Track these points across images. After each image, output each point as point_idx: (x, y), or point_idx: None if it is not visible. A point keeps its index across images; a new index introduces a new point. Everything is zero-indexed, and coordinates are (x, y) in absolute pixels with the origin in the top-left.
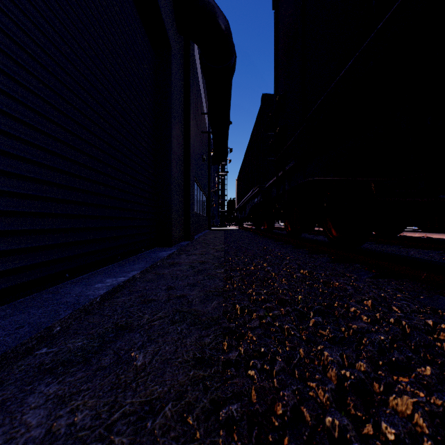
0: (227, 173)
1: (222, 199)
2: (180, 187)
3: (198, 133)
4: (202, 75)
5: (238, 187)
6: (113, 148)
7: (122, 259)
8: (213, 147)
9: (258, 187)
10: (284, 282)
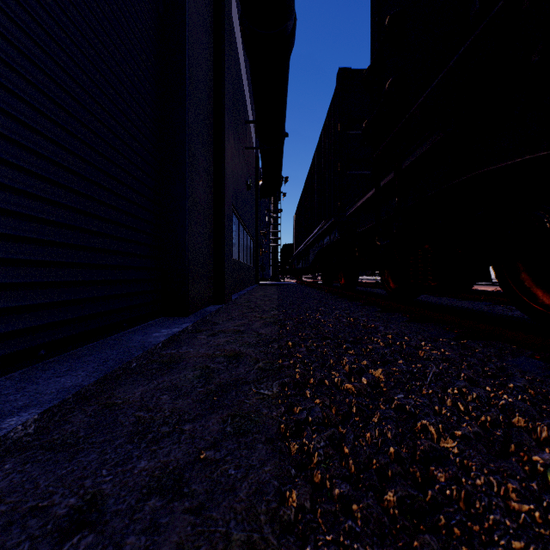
0: (280, 209)
1: (275, 243)
2: (206, 217)
3: (240, 147)
4: (247, 70)
5: (296, 227)
6: (19, 98)
7: (55, 353)
8: (262, 172)
9: (333, 216)
10: (549, 534)
